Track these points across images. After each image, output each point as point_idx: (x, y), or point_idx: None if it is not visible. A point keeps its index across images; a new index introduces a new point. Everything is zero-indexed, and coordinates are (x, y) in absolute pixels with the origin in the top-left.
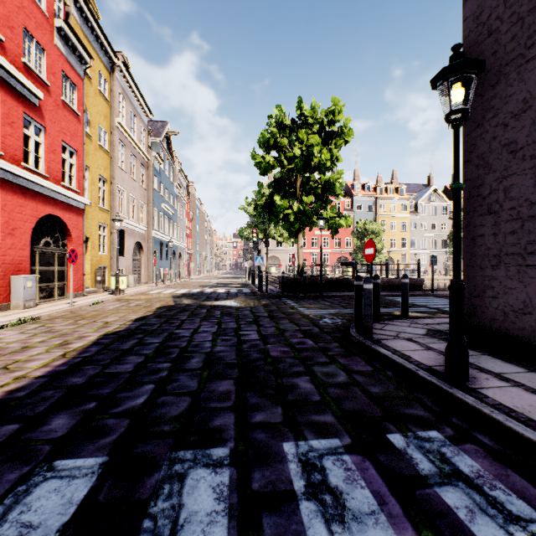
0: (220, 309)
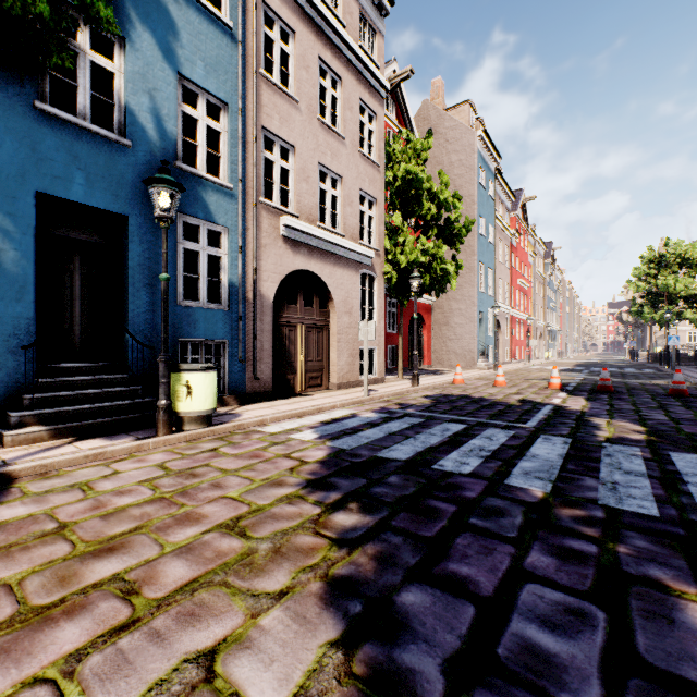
0: (608, 364)
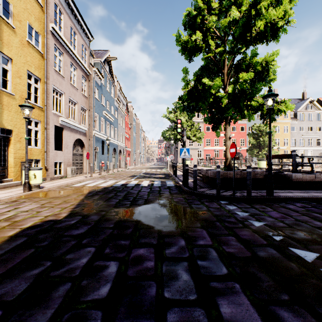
0: (124, 247)
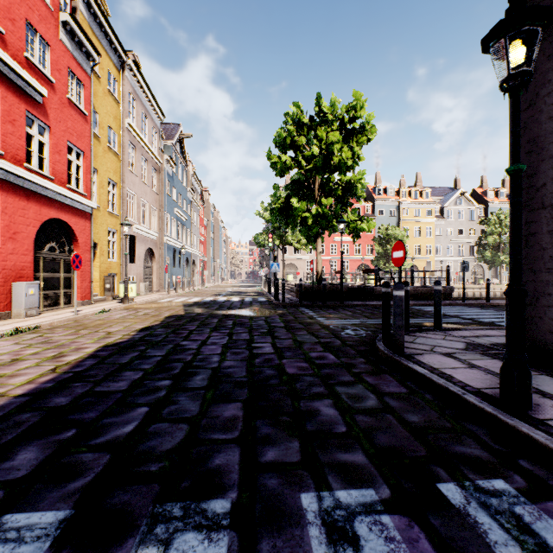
0: (233, 319)
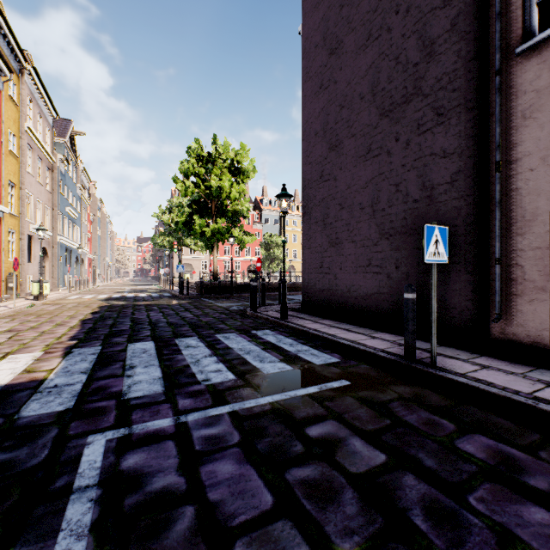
0: (155, 306)
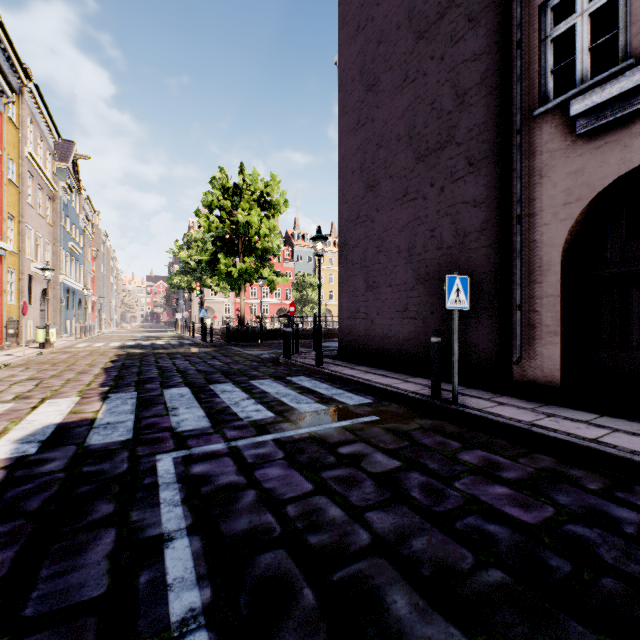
0: (178, 354)
